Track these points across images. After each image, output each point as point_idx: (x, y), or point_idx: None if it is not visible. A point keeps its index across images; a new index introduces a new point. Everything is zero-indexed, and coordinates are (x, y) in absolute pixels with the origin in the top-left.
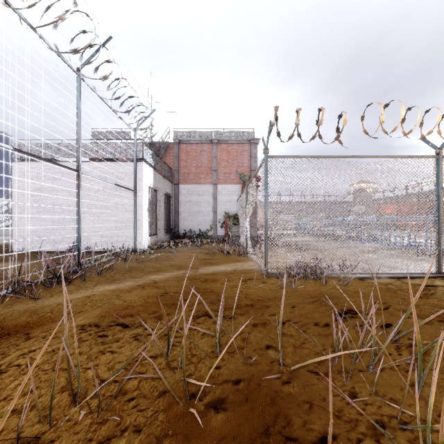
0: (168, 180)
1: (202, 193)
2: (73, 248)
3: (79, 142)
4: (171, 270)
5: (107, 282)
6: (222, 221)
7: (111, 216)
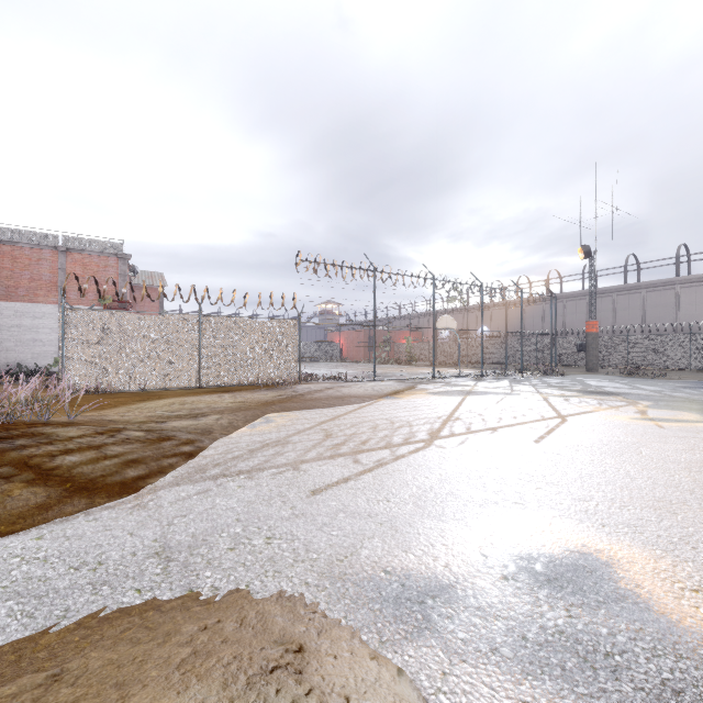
0: None
1: (41, 315)
2: None
3: None
4: None
5: None
6: None
7: None
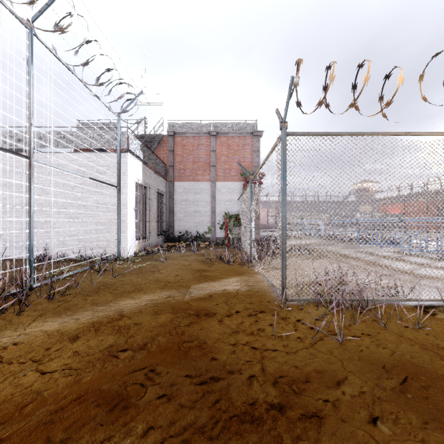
0: (161, 177)
1: (199, 191)
2: (43, 255)
3: (30, 119)
4: (152, 291)
5: (54, 314)
6: (221, 222)
7: (90, 217)
